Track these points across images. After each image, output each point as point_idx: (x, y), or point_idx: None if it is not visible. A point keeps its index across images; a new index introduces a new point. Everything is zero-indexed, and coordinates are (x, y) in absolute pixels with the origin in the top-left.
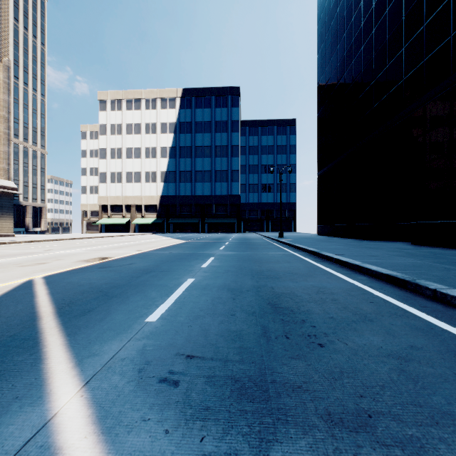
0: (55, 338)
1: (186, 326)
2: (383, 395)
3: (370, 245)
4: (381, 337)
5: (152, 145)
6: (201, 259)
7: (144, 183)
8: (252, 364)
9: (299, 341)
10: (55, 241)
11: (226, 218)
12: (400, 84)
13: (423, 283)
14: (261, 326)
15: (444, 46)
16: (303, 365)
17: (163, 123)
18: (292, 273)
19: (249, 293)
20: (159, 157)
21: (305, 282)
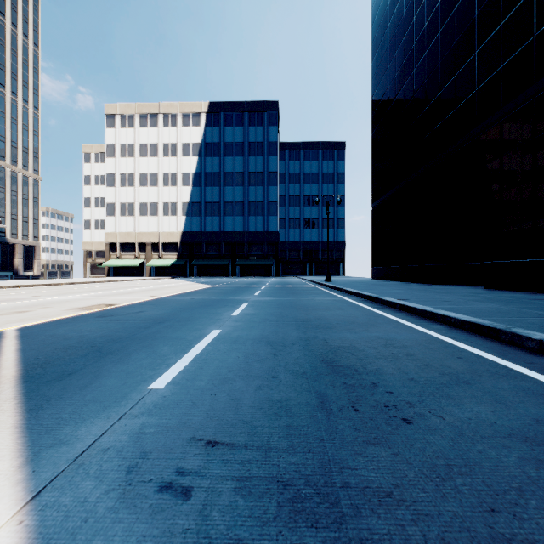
0: (7, 416)
1: (208, 395)
2: (526, 506)
3: (437, 289)
4: (489, 407)
5: (172, 170)
6: (231, 306)
7: (162, 216)
8: (309, 454)
9: (374, 415)
10: (48, 286)
11: (261, 259)
12: (471, 96)
13: (522, 332)
14: (316, 393)
15: (525, 49)
16: (388, 455)
17: (185, 144)
18: (348, 322)
19: (294, 348)
20: (180, 184)
21: (366, 333)
